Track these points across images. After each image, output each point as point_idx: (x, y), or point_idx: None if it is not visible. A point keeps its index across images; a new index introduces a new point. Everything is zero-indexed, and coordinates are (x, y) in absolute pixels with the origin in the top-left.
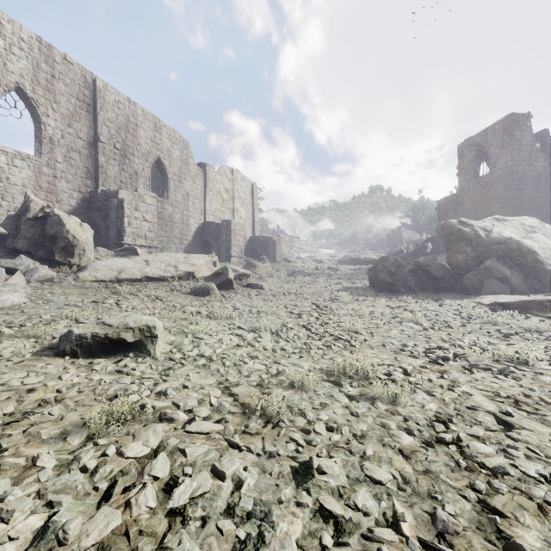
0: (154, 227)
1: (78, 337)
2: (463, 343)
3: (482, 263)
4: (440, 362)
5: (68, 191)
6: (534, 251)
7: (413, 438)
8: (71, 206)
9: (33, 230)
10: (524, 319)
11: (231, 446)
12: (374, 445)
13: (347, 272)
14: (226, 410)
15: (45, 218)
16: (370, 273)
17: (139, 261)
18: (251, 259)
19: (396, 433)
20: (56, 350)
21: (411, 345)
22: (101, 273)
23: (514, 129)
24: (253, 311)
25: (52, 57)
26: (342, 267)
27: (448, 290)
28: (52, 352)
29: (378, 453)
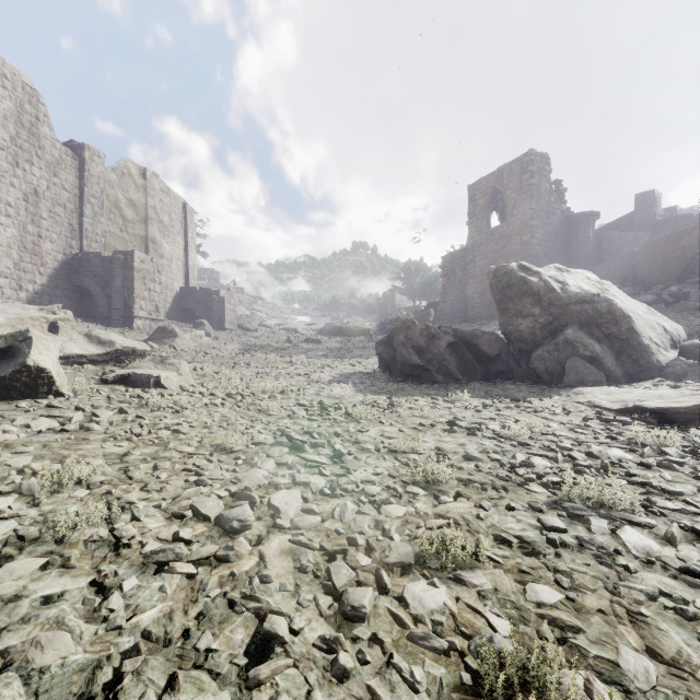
0: None
1: None
2: None
3: (559, 334)
4: None
5: None
6: (628, 316)
7: None
8: None
9: None
10: None
11: None
12: None
13: (333, 346)
14: None
15: None
16: (382, 348)
17: None
18: (179, 324)
19: None
20: None
21: None
22: None
23: (533, 171)
24: None
25: None
26: (325, 339)
27: (504, 377)
28: None
29: None
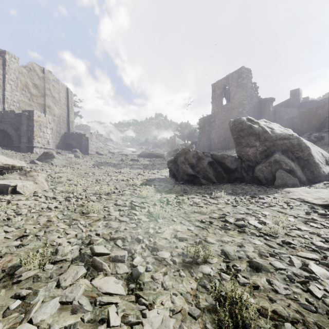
0: None
1: None
2: None
3: (271, 156)
4: None
5: None
6: (308, 147)
7: None
8: None
9: None
10: None
11: None
12: None
13: (145, 163)
14: None
15: None
16: (170, 164)
17: None
18: (62, 151)
19: None
20: None
21: None
22: None
23: (244, 77)
24: None
25: None
26: (141, 159)
27: (239, 180)
28: None
29: None
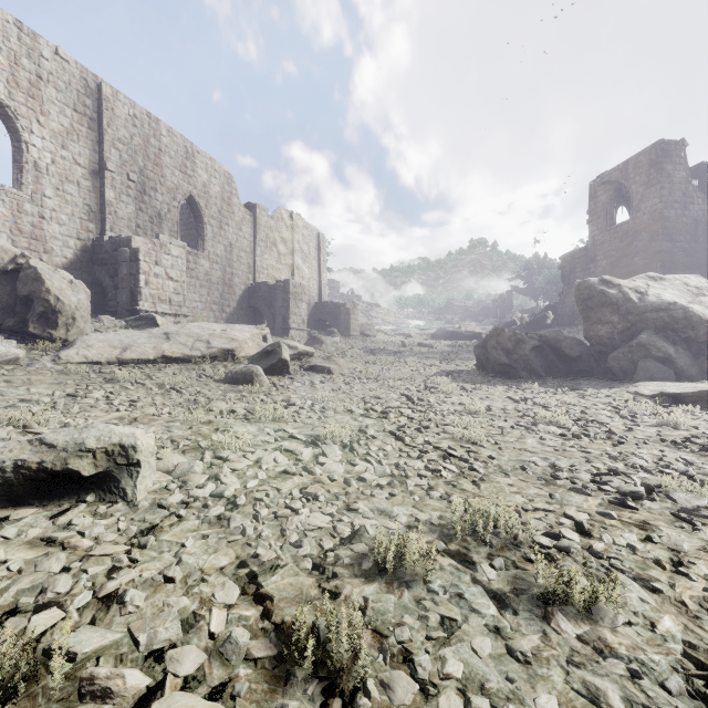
0: (182, 288)
1: None
2: (645, 461)
3: (634, 338)
4: (631, 505)
5: (61, 237)
6: (707, 321)
7: None
8: (66, 258)
9: None
10: None
11: None
12: None
13: (444, 350)
14: (241, 653)
15: (18, 272)
16: (478, 351)
17: (155, 334)
18: (317, 332)
19: None
20: None
21: (565, 467)
22: (95, 351)
23: (664, 161)
24: (316, 407)
25: (38, 50)
26: (436, 343)
27: (585, 375)
28: None
29: None
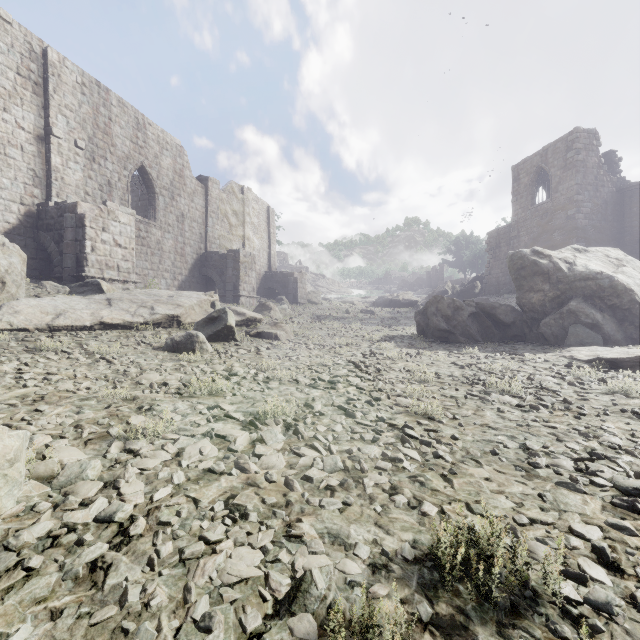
0: (131, 255)
1: None
2: (618, 438)
3: (565, 305)
4: None
5: (3, 202)
6: (630, 290)
7: None
8: (8, 222)
9: None
10: None
11: None
12: None
13: (384, 316)
14: None
15: None
16: (419, 317)
17: (97, 300)
18: (266, 300)
19: None
20: None
21: (539, 449)
22: (22, 317)
23: (579, 148)
24: (259, 378)
25: None
26: (377, 310)
27: (519, 339)
28: None
29: None
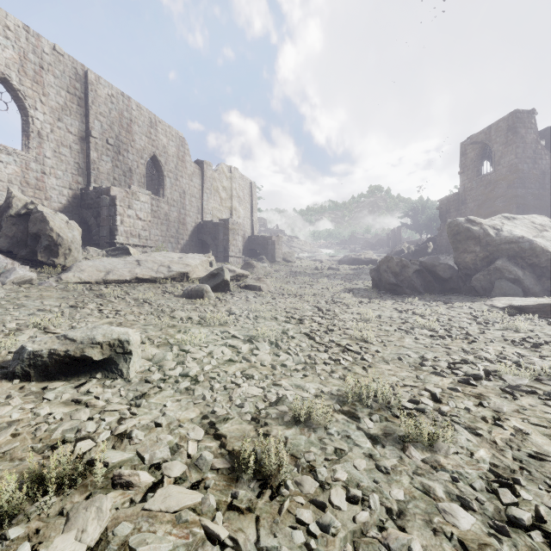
0: (148, 226)
1: (32, 355)
2: (489, 354)
3: (492, 264)
4: (472, 383)
5: (58, 188)
6: (547, 251)
7: (473, 516)
8: (61, 203)
9: (15, 228)
10: (547, 325)
11: (209, 538)
12: (421, 531)
13: (347, 272)
14: (208, 465)
15: (28, 215)
16: (373, 273)
17: (129, 261)
18: (250, 259)
19: (448, 508)
20: (7, 370)
21: (430, 358)
22: (86, 274)
23: (518, 126)
24: (250, 316)
25: (41, 47)
26: (342, 267)
27: (455, 292)
28: (0, 373)
29: (429, 549)
